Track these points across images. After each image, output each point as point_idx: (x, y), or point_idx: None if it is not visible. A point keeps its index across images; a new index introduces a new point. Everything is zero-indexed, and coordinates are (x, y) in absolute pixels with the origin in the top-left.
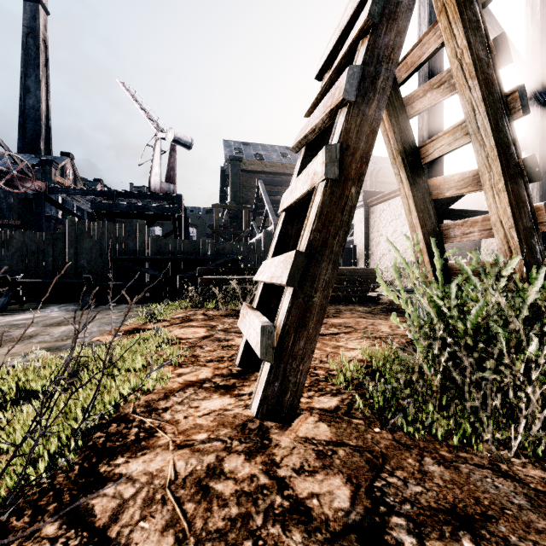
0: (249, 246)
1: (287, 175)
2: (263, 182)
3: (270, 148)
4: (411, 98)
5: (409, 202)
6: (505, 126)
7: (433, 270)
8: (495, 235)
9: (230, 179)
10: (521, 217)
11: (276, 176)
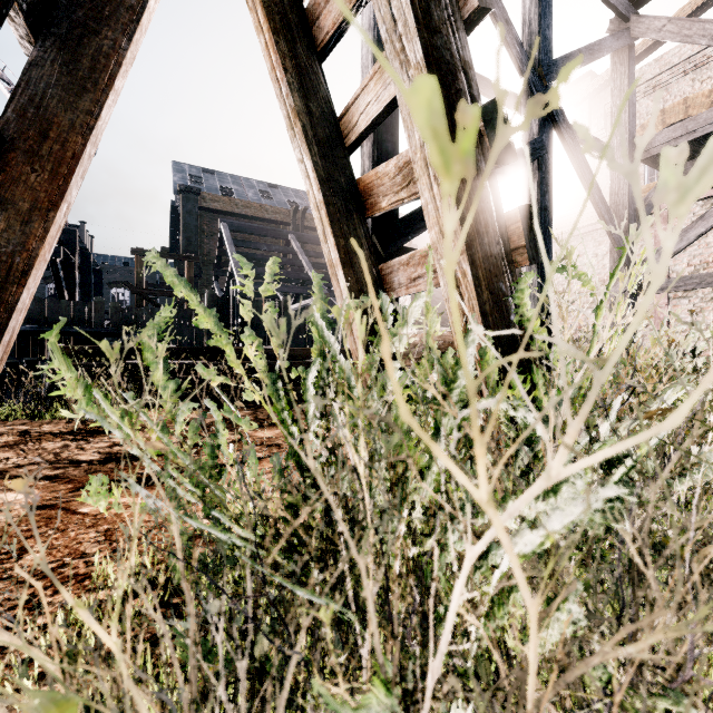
0: (182, 314)
1: (268, 221)
2: (228, 226)
3: (244, 182)
4: (316, 5)
5: (322, 217)
6: (447, 25)
7: (367, 347)
8: (438, 271)
9: (181, 219)
10: (480, 233)
11: (253, 221)
